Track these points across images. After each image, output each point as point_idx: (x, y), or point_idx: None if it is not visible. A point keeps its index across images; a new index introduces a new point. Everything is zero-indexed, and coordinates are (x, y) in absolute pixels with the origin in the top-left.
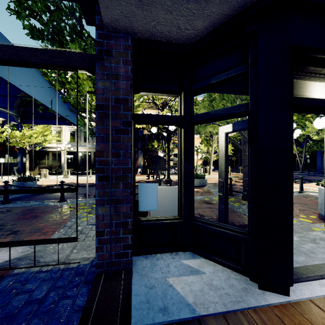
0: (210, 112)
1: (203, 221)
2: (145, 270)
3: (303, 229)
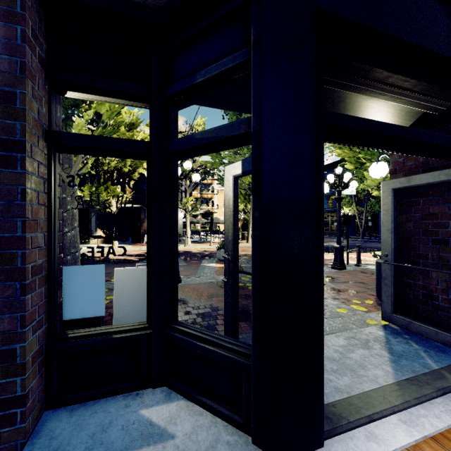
0: (196, 136)
1: (187, 332)
2: (52, 446)
3: (355, 324)
